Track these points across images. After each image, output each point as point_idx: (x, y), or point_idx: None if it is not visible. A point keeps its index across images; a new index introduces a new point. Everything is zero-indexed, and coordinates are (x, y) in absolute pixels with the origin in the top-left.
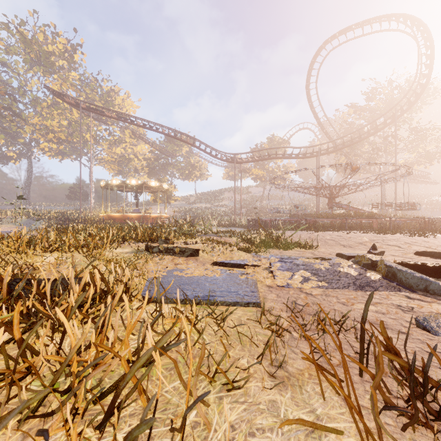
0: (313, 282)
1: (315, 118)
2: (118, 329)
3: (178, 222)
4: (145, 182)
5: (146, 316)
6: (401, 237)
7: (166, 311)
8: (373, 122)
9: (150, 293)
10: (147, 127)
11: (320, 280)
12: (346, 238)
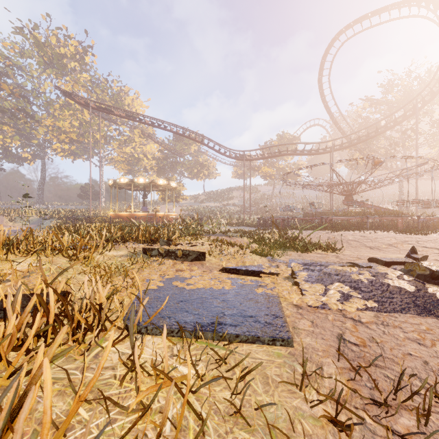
0: (357, 301)
1: (328, 113)
2: (67, 392)
3: (185, 221)
4: (152, 180)
5: (120, 362)
6: (438, 238)
7: (146, 361)
8: (391, 114)
9: (135, 316)
10: (156, 126)
11: (366, 298)
12: (371, 238)
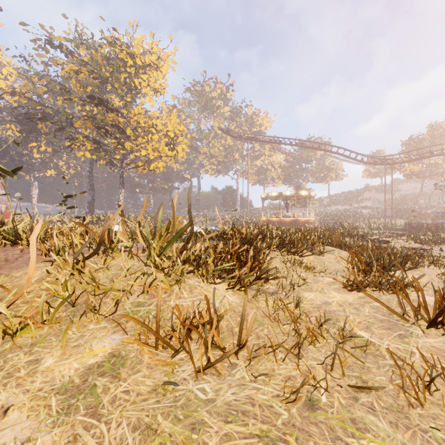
0: None
1: None
2: None
3: (344, 226)
4: (296, 192)
5: None
6: None
7: None
8: None
9: None
10: (293, 144)
11: None
12: None
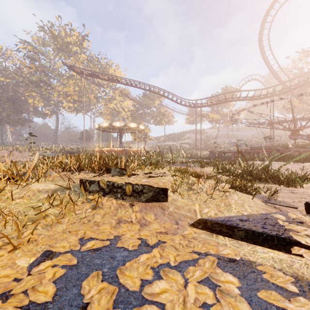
0: None
1: (267, 66)
2: None
3: (149, 153)
4: (126, 124)
5: None
6: None
7: None
8: None
9: None
10: (129, 84)
11: None
12: None
